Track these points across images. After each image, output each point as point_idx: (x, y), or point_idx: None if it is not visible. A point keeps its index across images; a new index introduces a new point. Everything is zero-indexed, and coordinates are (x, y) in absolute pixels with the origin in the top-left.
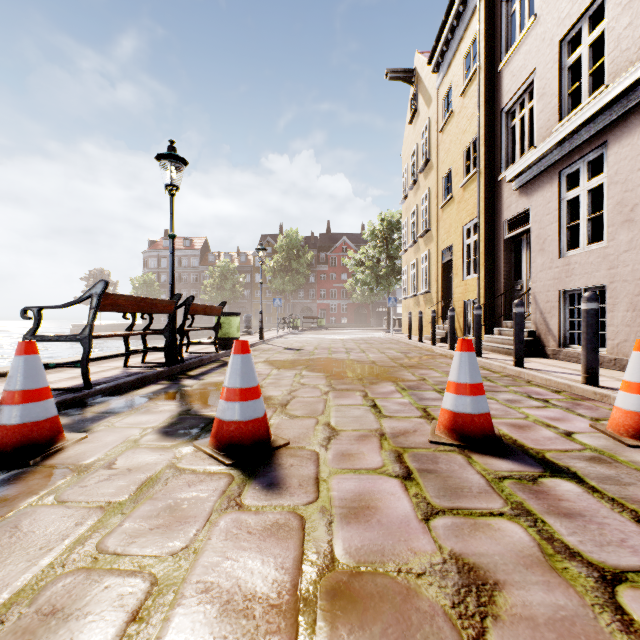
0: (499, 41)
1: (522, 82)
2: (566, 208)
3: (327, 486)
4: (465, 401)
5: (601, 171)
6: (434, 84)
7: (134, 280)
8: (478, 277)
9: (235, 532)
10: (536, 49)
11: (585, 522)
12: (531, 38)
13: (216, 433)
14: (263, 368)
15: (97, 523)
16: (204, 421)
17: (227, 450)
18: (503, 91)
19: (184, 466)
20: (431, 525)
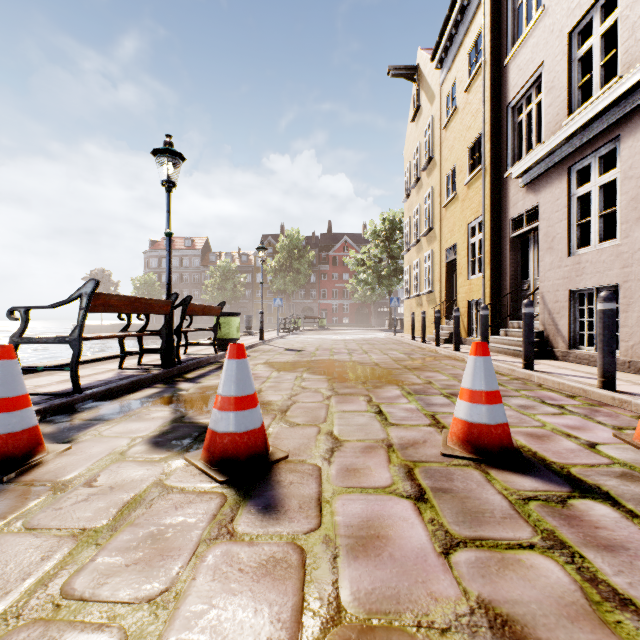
0: (505, 34)
1: (529, 76)
2: (576, 205)
3: (331, 509)
4: (481, 410)
5: (610, 168)
6: (437, 80)
7: (135, 280)
8: (483, 276)
9: (224, 570)
10: (544, 41)
11: (630, 557)
12: (539, 30)
13: (209, 446)
14: (263, 370)
15: (66, 557)
16: (198, 430)
17: (220, 465)
18: (509, 86)
19: (172, 483)
20: (452, 561)
